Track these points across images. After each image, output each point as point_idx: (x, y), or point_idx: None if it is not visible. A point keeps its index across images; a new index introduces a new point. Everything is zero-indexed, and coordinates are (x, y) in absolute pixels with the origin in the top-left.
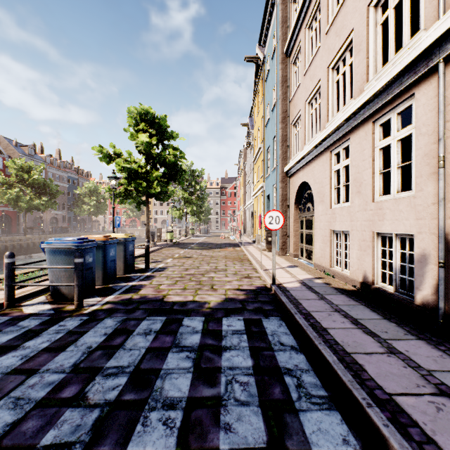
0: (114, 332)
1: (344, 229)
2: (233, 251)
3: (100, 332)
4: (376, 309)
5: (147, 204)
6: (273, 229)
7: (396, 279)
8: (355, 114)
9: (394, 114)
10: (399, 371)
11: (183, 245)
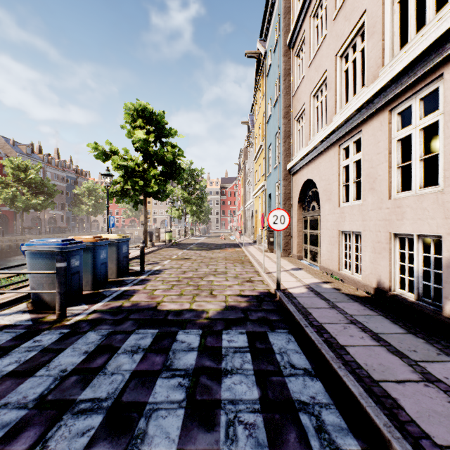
0: (96, 349)
1: (354, 229)
2: (233, 252)
3: (80, 350)
4: (397, 321)
5: (144, 203)
6: (277, 229)
7: (418, 286)
8: (368, 103)
9: (416, 100)
10: (444, 409)
11: (182, 245)
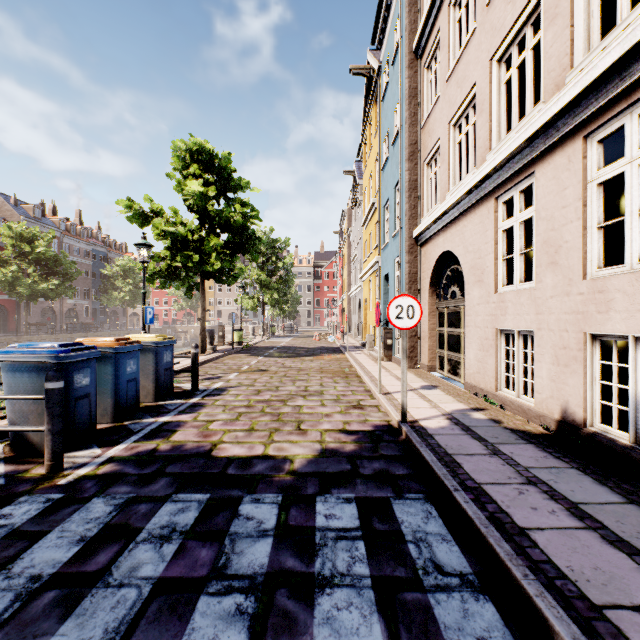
0: (100, 533)
1: (522, 328)
2: (332, 360)
3: (72, 535)
4: (604, 478)
5: (202, 288)
6: (403, 328)
7: (637, 420)
8: (547, 128)
9: (633, 117)
10: None
11: (257, 350)
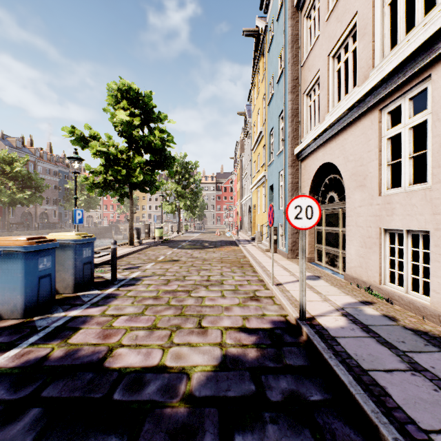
0: None
1: (414, 227)
2: (230, 251)
3: None
4: None
5: (130, 196)
6: (301, 228)
7: None
8: None
9: None
10: None
11: (173, 243)
